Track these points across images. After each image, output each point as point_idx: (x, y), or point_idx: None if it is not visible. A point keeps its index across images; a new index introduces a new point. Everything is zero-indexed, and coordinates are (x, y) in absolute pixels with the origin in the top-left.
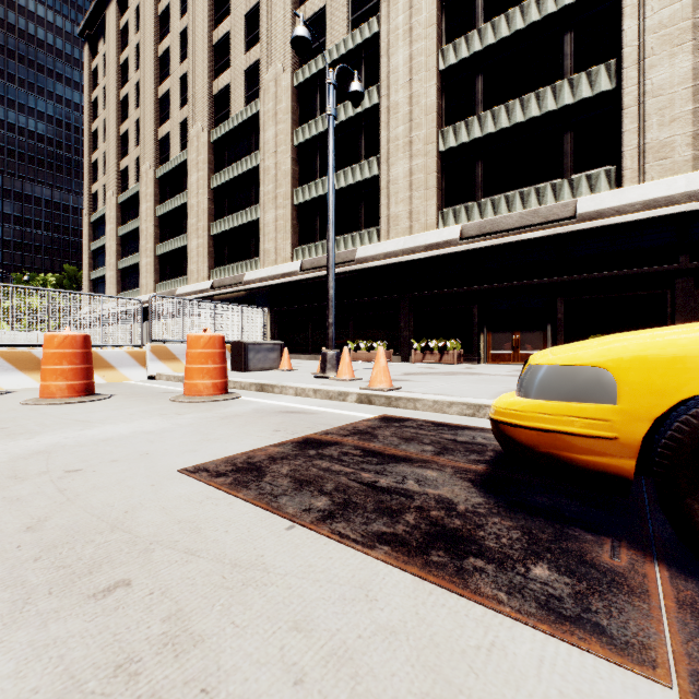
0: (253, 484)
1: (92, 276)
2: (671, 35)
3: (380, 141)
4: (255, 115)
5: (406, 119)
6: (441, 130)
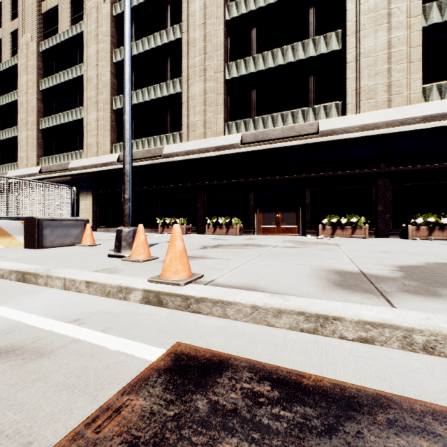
0: None
1: None
2: (375, 18)
3: (182, 66)
4: (79, 34)
5: (202, 52)
6: (227, 64)
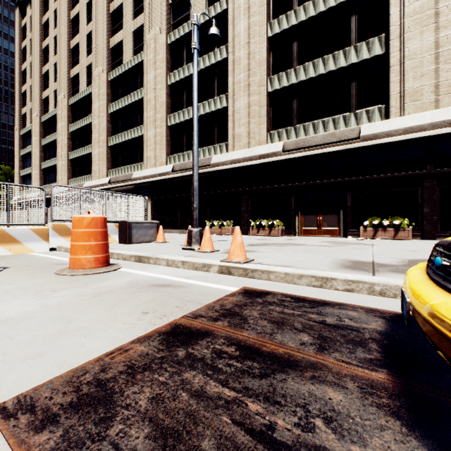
0: (89, 450)
1: (21, 174)
2: (421, 19)
3: (228, 83)
4: (140, 62)
5: (246, 69)
6: (270, 77)
